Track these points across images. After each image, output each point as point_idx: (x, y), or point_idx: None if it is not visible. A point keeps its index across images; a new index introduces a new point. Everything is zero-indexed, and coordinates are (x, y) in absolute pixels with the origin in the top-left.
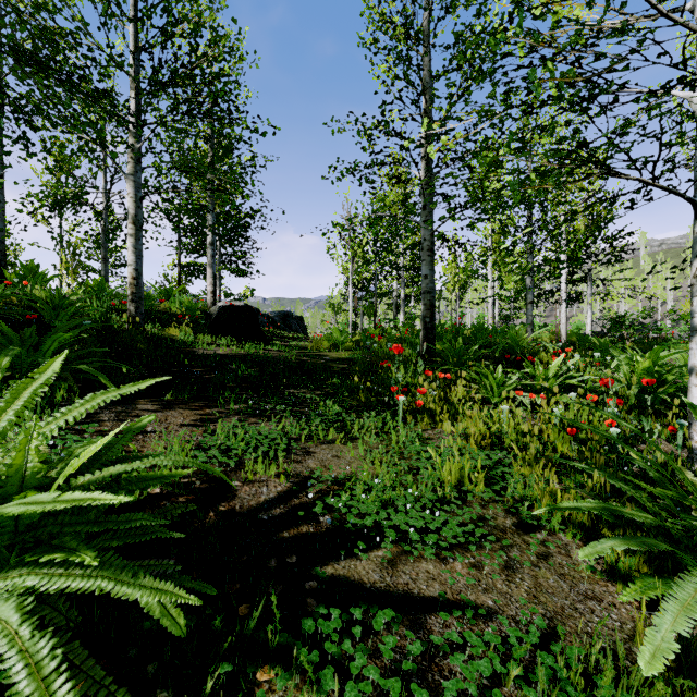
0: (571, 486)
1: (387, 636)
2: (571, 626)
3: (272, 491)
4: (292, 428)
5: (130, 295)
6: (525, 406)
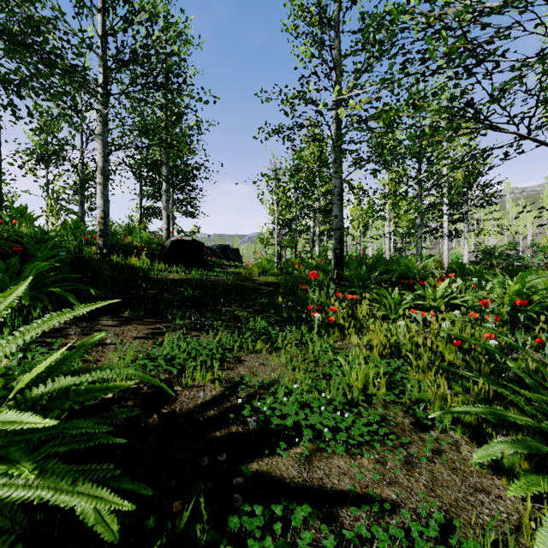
0: (459, 390)
1: (303, 532)
2: (464, 518)
3: (208, 395)
4: (226, 340)
5: (98, 231)
6: (417, 321)
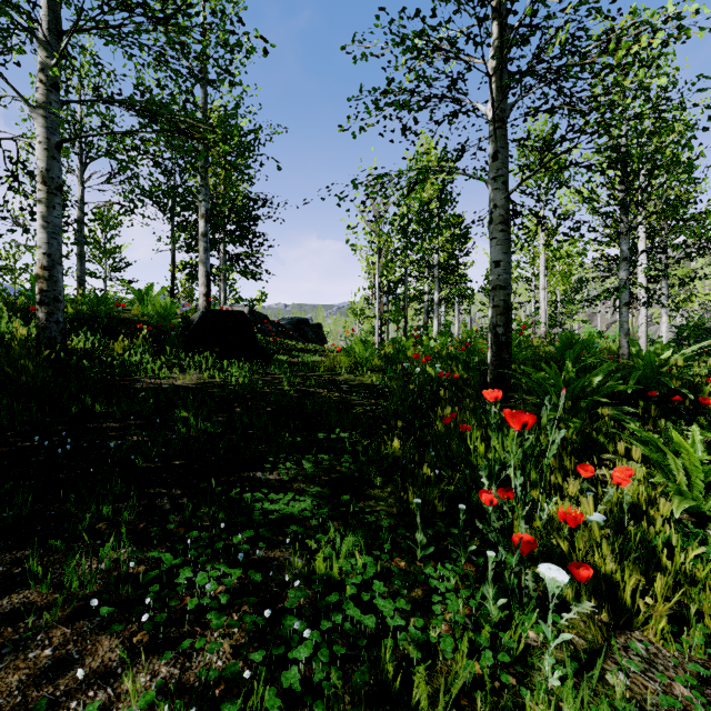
0: None
1: None
2: None
3: None
4: None
5: (37, 294)
6: None
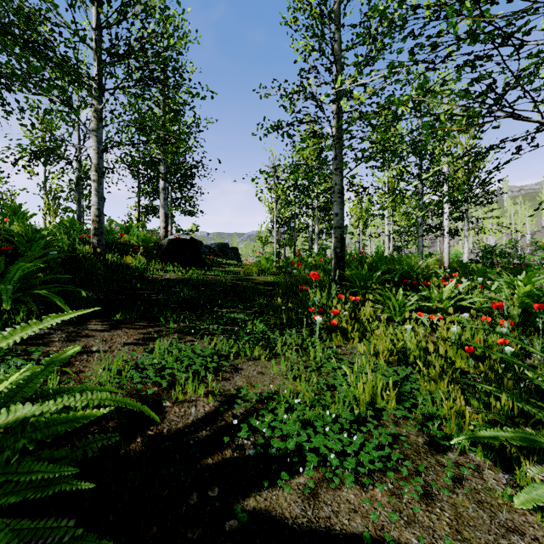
0: (477, 405)
1: None
2: None
3: (200, 412)
4: (222, 346)
5: (93, 230)
6: (422, 324)
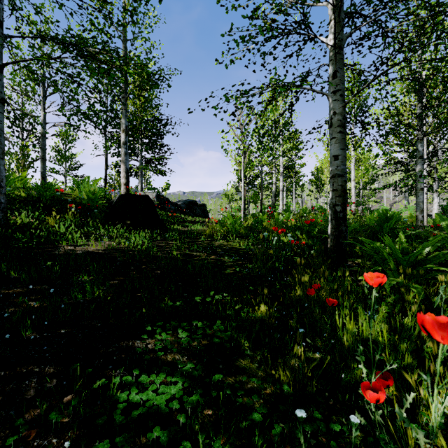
0: None
1: None
2: None
3: None
4: None
5: None
6: None
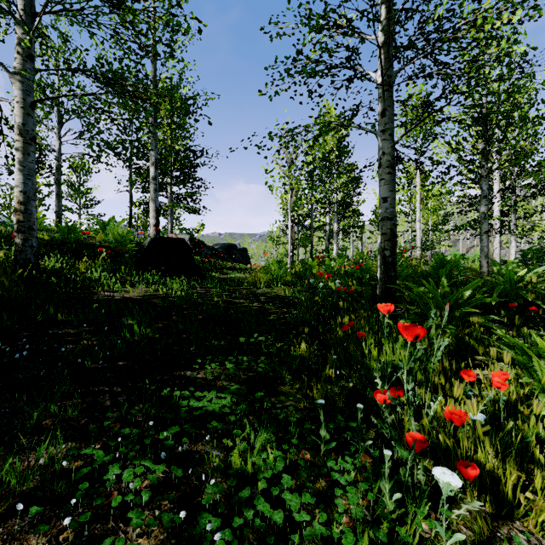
0: None
1: None
2: None
3: None
4: None
5: (15, 224)
6: None
